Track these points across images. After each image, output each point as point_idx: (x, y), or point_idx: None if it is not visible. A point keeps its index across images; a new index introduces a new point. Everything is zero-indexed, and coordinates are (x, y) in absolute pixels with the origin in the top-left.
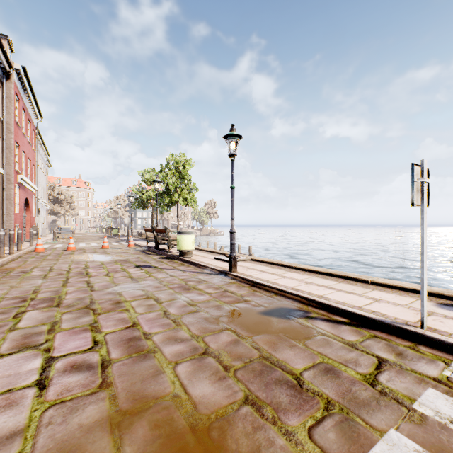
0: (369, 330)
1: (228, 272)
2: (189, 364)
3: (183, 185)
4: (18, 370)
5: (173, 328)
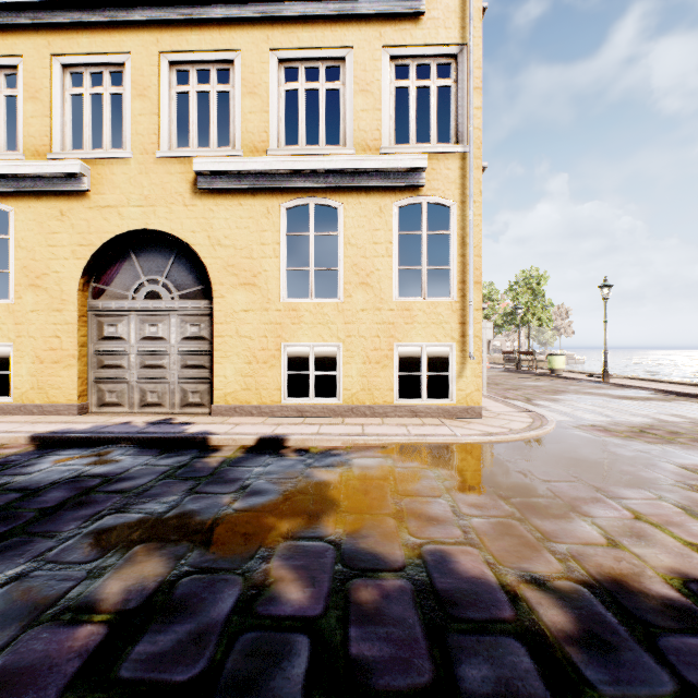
0: (684, 397)
1: (602, 381)
2: (588, 394)
3: (535, 303)
4: (528, 391)
5: (575, 391)
